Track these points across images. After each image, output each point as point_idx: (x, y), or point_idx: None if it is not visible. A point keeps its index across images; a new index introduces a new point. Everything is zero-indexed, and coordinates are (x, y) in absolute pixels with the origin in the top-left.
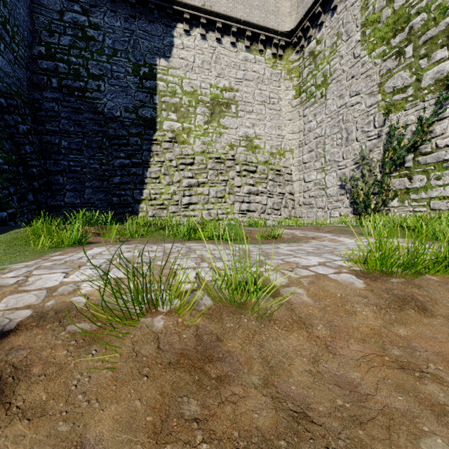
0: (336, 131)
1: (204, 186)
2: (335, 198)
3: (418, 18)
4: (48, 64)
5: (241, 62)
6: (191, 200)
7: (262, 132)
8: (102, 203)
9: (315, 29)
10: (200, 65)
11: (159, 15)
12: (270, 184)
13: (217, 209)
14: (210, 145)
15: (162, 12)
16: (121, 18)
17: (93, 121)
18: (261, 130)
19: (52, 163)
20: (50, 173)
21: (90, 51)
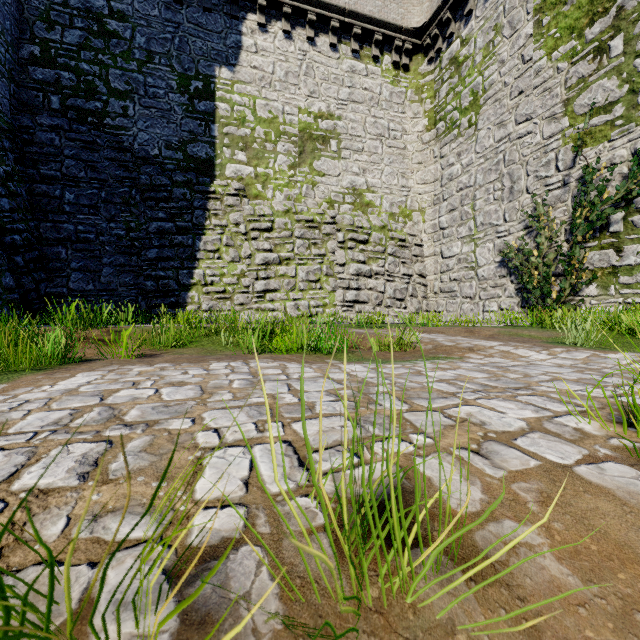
0: (493, 178)
1: (289, 264)
2: (492, 283)
3: None
4: (44, 74)
5: (346, 75)
6: (268, 286)
7: (377, 182)
8: (129, 290)
9: (459, 22)
10: (282, 78)
11: None
12: (390, 260)
13: (309, 299)
14: (298, 201)
15: None
16: (160, 4)
17: (116, 162)
18: (376, 179)
19: (50, 226)
20: (46, 243)
21: (111, 54)
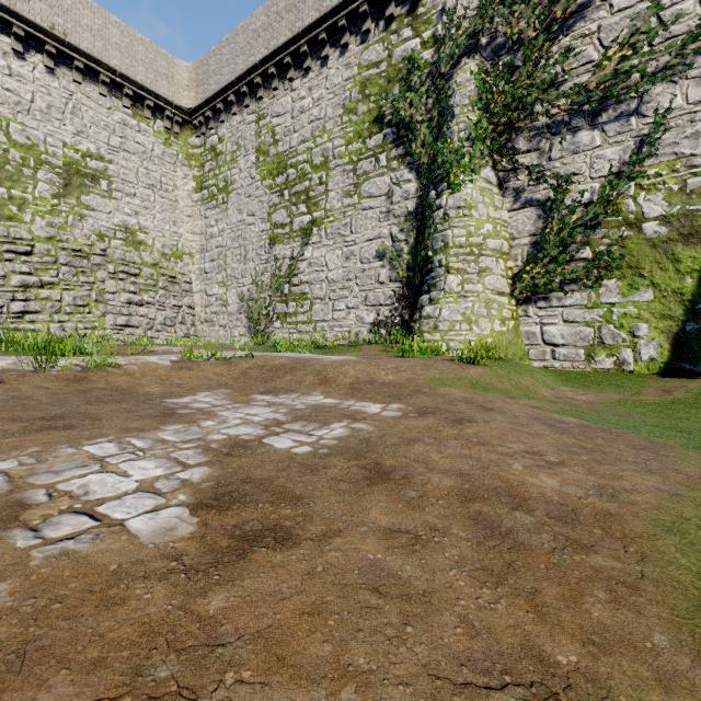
0: (236, 246)
1: (53, 289)
2: (236, 317)
3: (292, 171)
4: None
5: (117, 125)
6: (28, 308)
7: (149, 225)
8: None
9: (217, 123)
10: (44, 110)
11: None
12: (161, 293)
13: (77, 322)
14: (64, 230)
15: None
16: None
17: None
18: (148, 222)
19: None
20: None
21: None
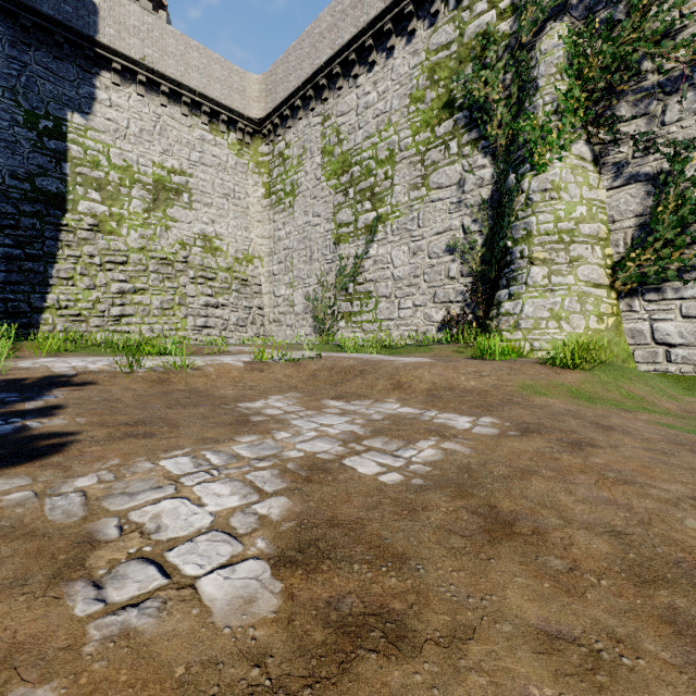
0: (302, 247)
1: (144, 294)
2: (302, 317)
3: (356, 168)
4: None
5: (197, 141)
6: (124, 312)
7: (224, 232)
8: None
9: (284, 129)
10: (137, 134)
11: (72, 51)
12: (234, 295)
13: (163, 324)
14: (153, 240)
15: (77, 50)
16: (4, 40)
17: None
18: (223, 229)
19: None
20: None
21: None
